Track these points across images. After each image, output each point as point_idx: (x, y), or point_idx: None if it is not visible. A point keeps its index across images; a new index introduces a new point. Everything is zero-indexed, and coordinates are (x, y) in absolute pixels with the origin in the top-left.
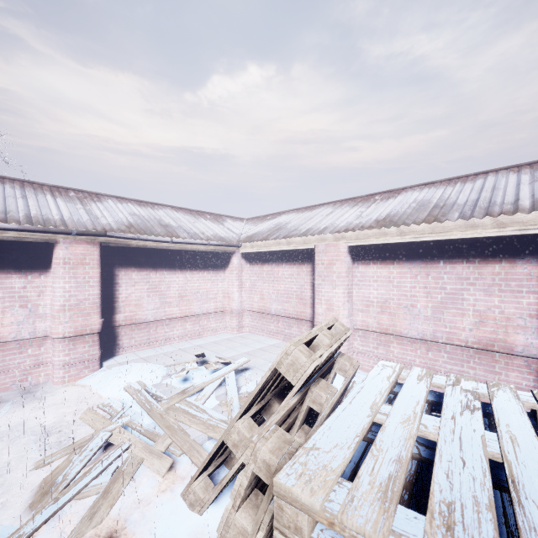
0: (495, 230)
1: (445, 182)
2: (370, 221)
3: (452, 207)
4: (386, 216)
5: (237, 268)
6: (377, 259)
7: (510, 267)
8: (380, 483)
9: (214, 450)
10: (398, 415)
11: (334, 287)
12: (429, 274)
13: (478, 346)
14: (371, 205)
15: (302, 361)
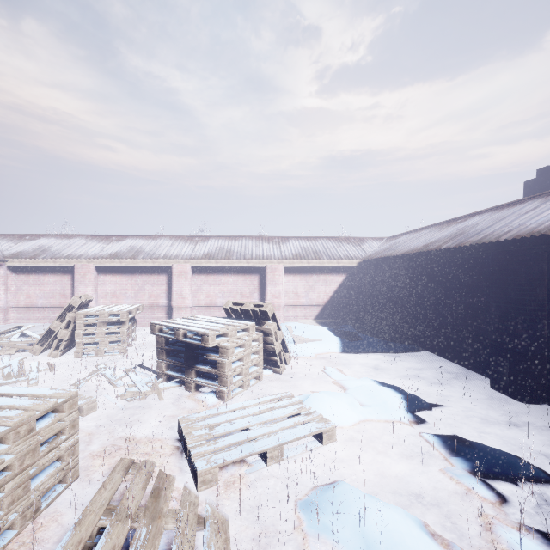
0: (152, 264)
1: (147, 237)
2: (107, 254)
3: (142, 252)
4: (115, 253)
5: (4, 277)
6: (111, 272)
7: (159, 277)
8: (96, 311)
9: (46, 332)
10: (103, 308)
11: (87, 287)
12: (133, 279)
13: (150, 306)
14: (110, 243)
15: (78, 300)
